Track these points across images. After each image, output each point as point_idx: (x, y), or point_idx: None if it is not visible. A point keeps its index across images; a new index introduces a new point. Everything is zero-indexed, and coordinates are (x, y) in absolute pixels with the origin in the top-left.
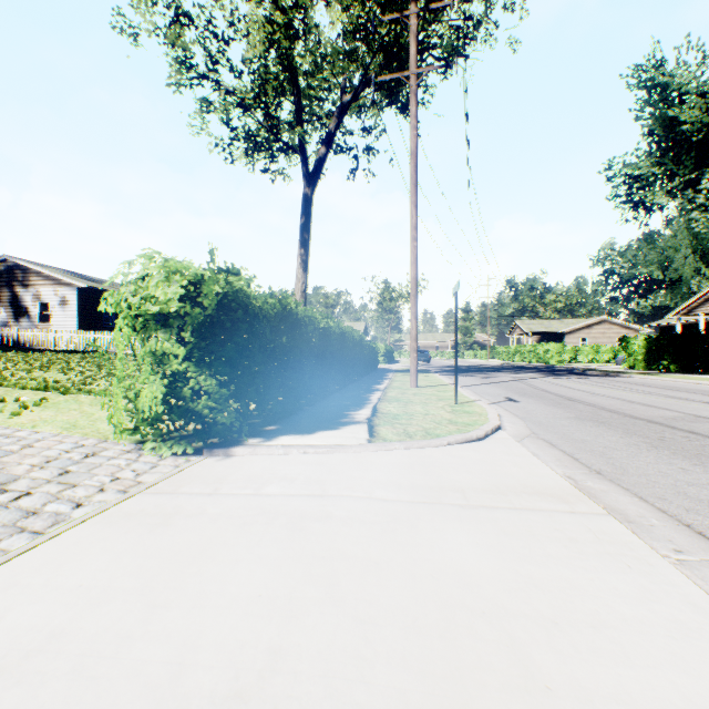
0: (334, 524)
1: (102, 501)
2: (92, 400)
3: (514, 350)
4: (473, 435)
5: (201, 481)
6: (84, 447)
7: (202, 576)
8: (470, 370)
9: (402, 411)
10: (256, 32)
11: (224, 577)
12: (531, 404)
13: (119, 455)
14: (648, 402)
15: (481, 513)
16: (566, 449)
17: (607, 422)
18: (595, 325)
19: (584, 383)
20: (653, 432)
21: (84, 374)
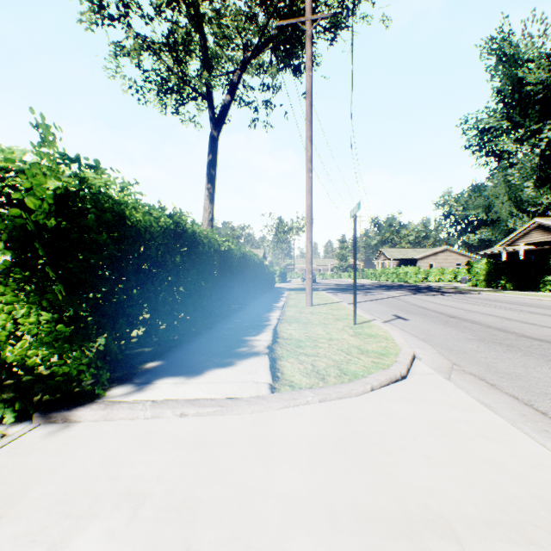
0: None
1: None
2: None
3: (380, 272)
4: (397, 374)
5: None
6: None
7: None
8: (349, 288)
9: (304, 335)
10: None
11: None
12: (421, 323)
13: None
14: (523, 319)
15: None
16: (513, 392)
17: (513, 345)
18: (440, 253)
19: (449, 300)
20: None
21: None
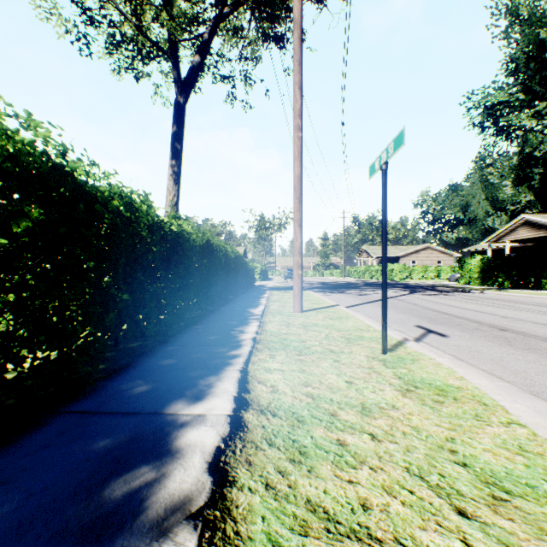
0: None
1: None
2: None
3: (364, 270)
4: None
5: None
6: None
7: None
8: (337, 287)
9: (304, 393)
10: None
11: None
12: (473, 342)
13: None
14: None
15: None
16: None
17: None
18: (421, 250)
19: (461, 301)
20: None
21: None
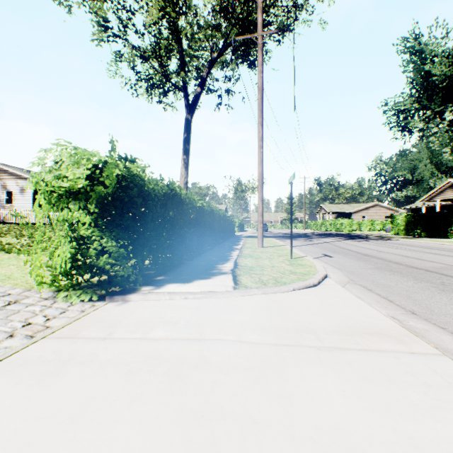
0: (210, 372)
1: (8, 347)
2: (29, 257)
3: (321, 223)
4: (310, 283)
5: (99, 325)
6: (10, 295)
7: (75, 446)
8: (294, 236)
9: (255, 264)
10: (153, 4)
11: (98, 448)
12: (341, 259)
13: (36, 302)
14: (418, 257)
15: (337, 355)
16: (380, 292)
17: (399, 271)
18: (371, 207)
19: (370, 244)
20: (434, 279)
21: (31, 239)
